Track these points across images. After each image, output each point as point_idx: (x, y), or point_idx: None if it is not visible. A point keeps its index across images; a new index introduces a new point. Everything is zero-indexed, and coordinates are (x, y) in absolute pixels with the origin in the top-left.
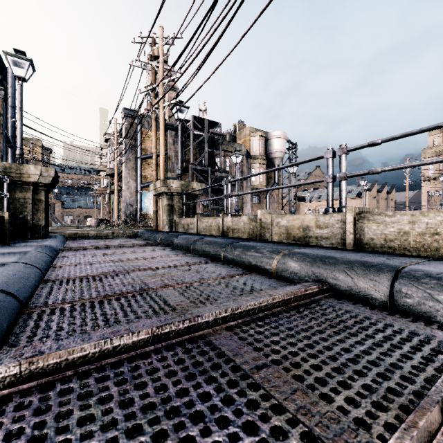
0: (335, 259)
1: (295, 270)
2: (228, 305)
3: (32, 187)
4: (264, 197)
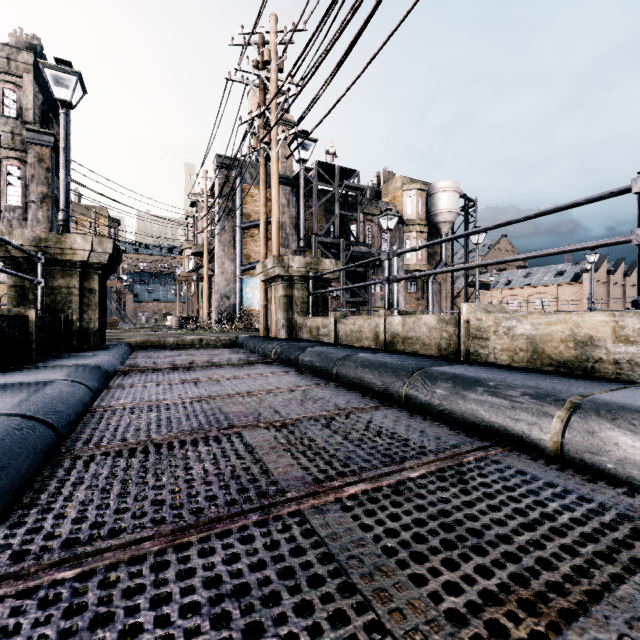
0: None
1: (638, 456)
2: None
3: (80, 269)
4: (423, 283)
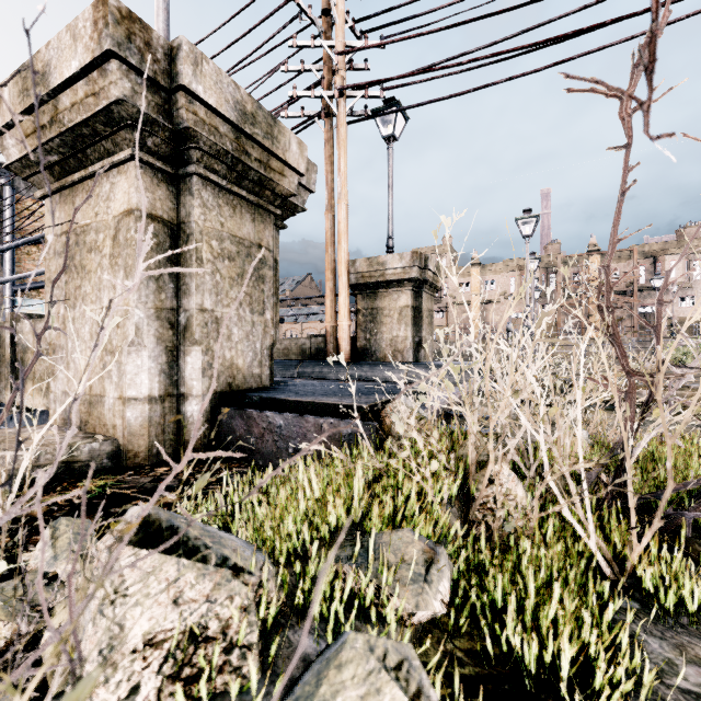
0: None
1: None
2: None
3: None
4: None
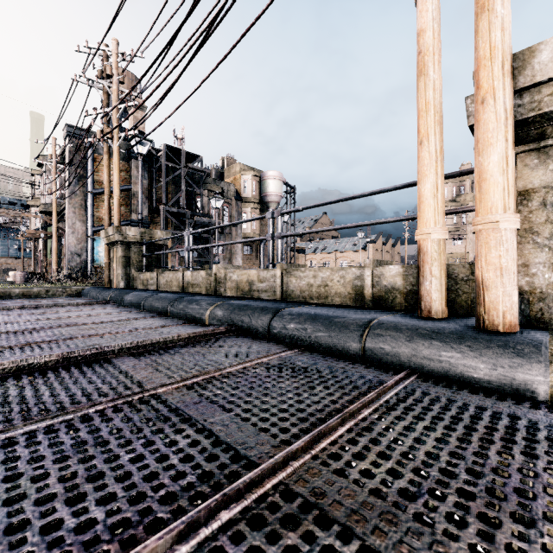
0: (248, 306)
1: (220, 317)
2: (135, 340)
3: None
4: (257, 248)
